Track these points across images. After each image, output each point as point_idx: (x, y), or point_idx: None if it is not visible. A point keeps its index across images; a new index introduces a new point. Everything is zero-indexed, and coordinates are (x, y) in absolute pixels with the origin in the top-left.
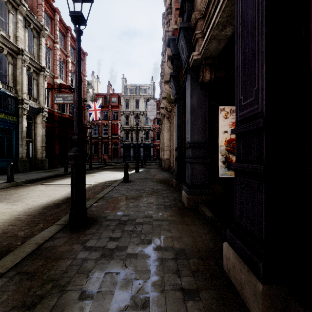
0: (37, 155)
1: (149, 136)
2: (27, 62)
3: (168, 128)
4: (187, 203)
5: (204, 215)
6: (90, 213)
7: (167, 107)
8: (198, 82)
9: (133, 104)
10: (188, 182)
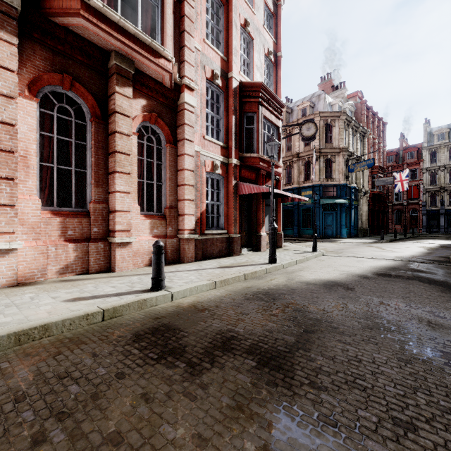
0: (362, 226)
1: None
2: None
3: None
4: None
5: None
6: None
7: None
8: None
9: (445, 154)
10: None
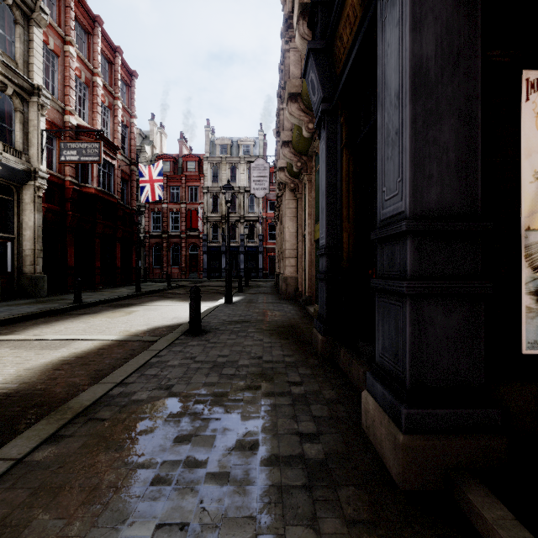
0: (25, 267)
1: (256, 232)
2: None
3: (293, 212)
4: (404, 468)
5: None
6: None
7: (292, 163)
8: None
9: (227, 173)
10: (396, 373)
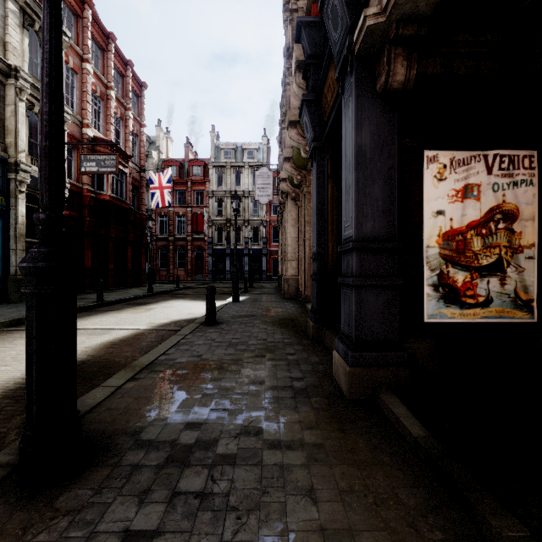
0: None
1: (260, 235)
2: (26, 93)
3: (294, 218)
4: (349, 386)
5: (397, 425)
6: (103, 416)
7: (293, 176)
8: (374, 92)
9: (231, 178)
10: (349, 334)
